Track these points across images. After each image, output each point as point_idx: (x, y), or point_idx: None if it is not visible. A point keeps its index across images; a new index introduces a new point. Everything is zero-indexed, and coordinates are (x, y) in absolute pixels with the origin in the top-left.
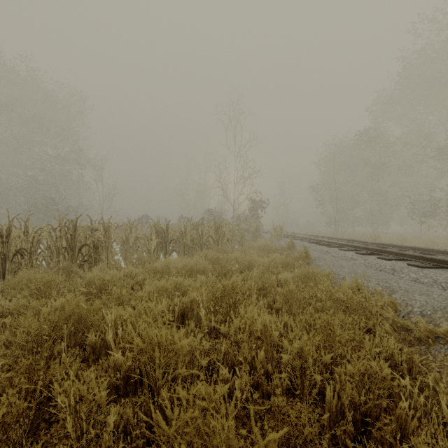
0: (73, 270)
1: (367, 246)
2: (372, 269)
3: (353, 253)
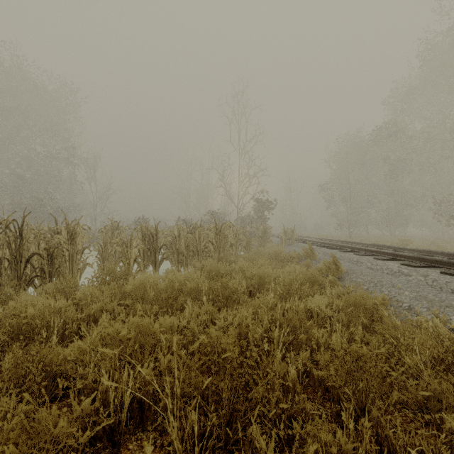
0: (5, 292)
1: (416, 255)
2: (447, 293)
3: (399, 265)
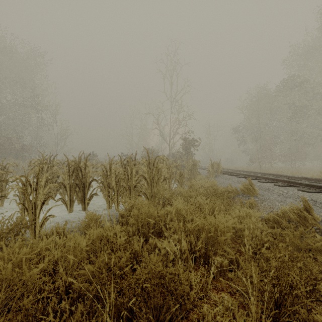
0: None
1: None
2: None
3: None
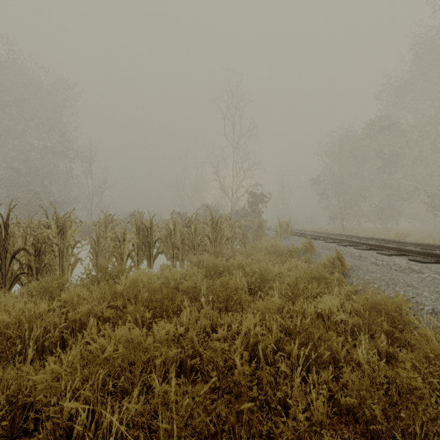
0: None
1: (425, 250)
2: None
3: (407, 261)
